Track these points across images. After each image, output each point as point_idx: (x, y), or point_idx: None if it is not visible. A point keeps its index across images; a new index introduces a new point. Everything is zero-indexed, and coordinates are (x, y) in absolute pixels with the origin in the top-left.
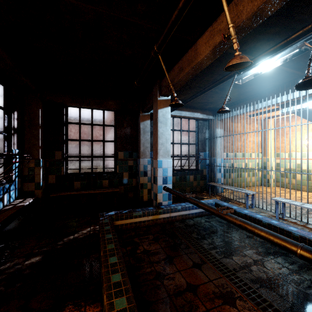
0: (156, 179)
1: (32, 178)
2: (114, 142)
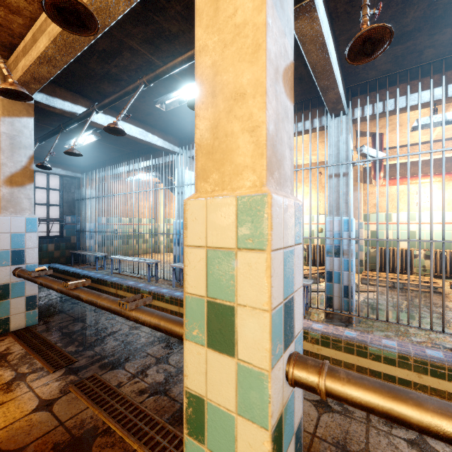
0: None
1: None
2: None
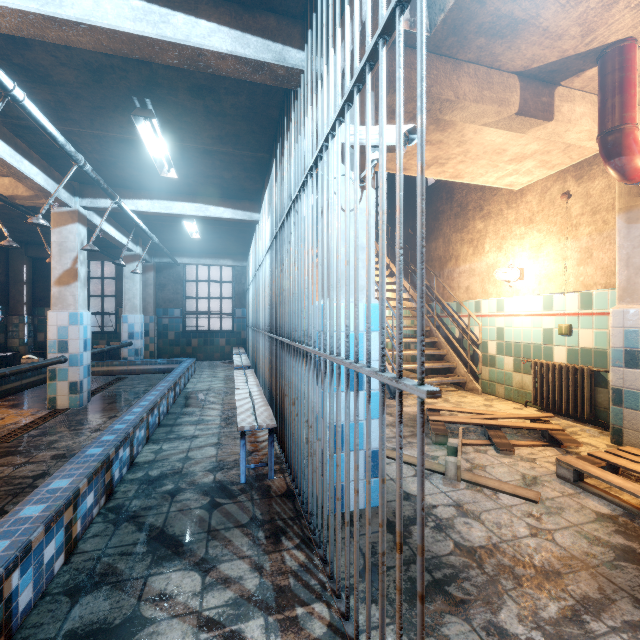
0: (122, 334)
1: (17, 334)
2: (116, 297)
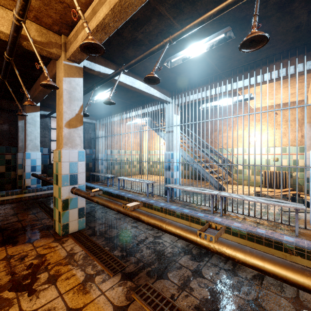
0: (25, 168)
1: None
2: None
